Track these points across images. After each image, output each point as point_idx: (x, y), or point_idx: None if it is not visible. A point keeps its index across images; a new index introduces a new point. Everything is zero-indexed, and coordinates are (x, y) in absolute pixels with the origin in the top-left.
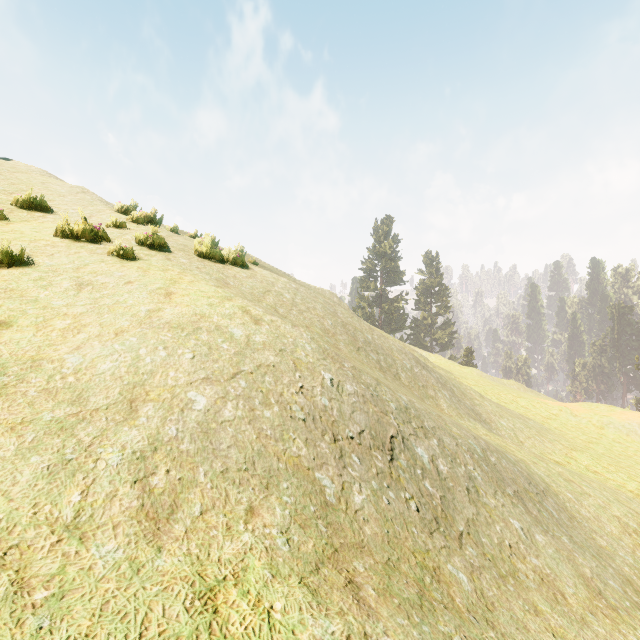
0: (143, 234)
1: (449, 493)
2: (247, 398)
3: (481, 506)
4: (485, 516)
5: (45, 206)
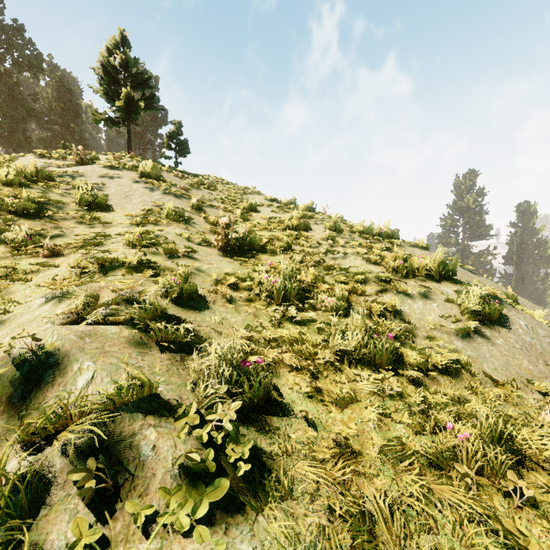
0: (329, 223)
1: None
2: (481, 332)
3: None
4: None
5: (256, 208)
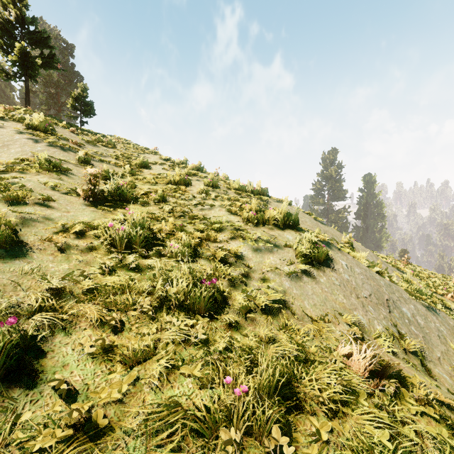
0: (207, 180)
1: (427, 336)
2: (309, 272)
3: (449, 347)
4: (453, 352)
5: (148, 165)
